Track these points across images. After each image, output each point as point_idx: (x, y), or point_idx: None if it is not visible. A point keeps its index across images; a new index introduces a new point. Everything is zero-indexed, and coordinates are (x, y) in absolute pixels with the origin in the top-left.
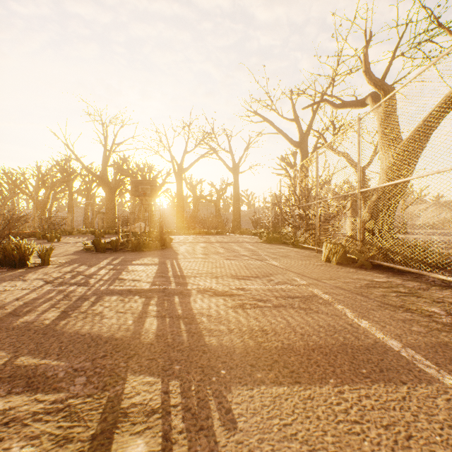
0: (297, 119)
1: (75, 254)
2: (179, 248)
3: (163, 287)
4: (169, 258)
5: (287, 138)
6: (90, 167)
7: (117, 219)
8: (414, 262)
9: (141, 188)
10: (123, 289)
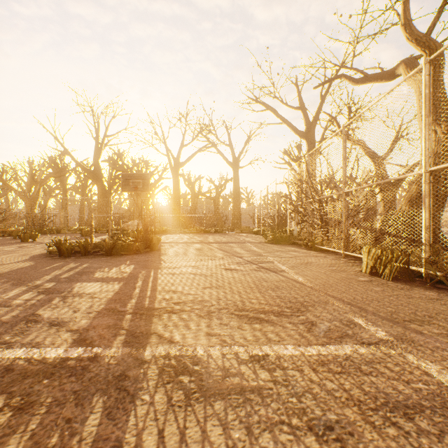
0: (303, 106)
1: (27, 260)
2: (167, 251)
3: (92, 352)
4: (148, 267)
5: (292, 127)
6: (83, 163)
7: (109, 216)
8: None
9: (132, 182)
10: (1, 358)
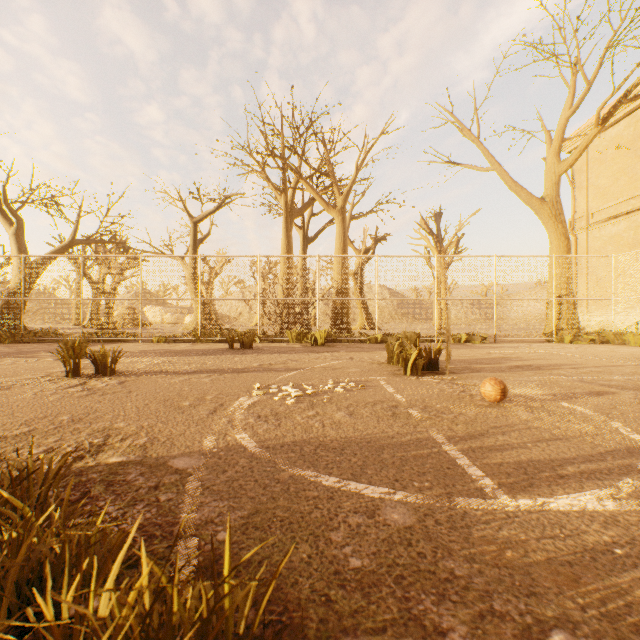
0: None
1: None
2: None
3: None
4: None
5: None
6: None
7: None
8: (59, 337)
9: None
10: None
